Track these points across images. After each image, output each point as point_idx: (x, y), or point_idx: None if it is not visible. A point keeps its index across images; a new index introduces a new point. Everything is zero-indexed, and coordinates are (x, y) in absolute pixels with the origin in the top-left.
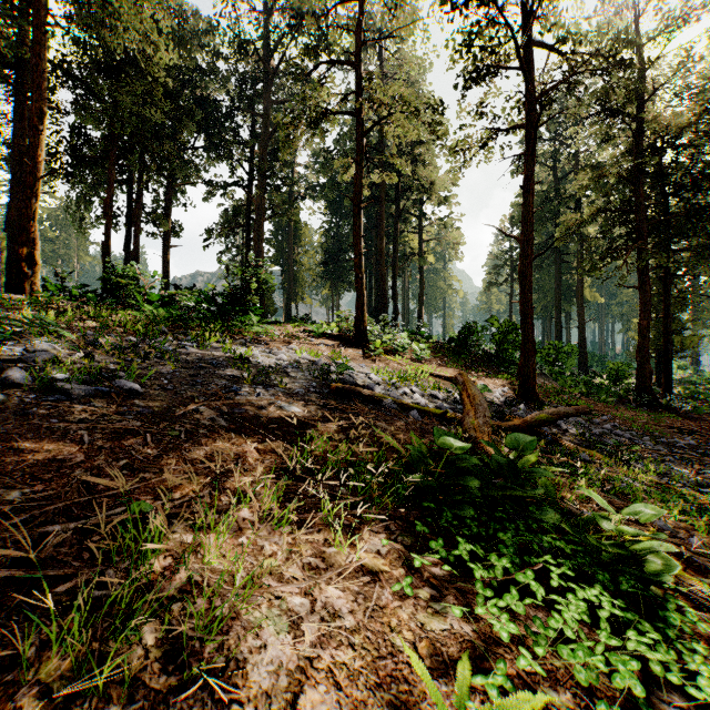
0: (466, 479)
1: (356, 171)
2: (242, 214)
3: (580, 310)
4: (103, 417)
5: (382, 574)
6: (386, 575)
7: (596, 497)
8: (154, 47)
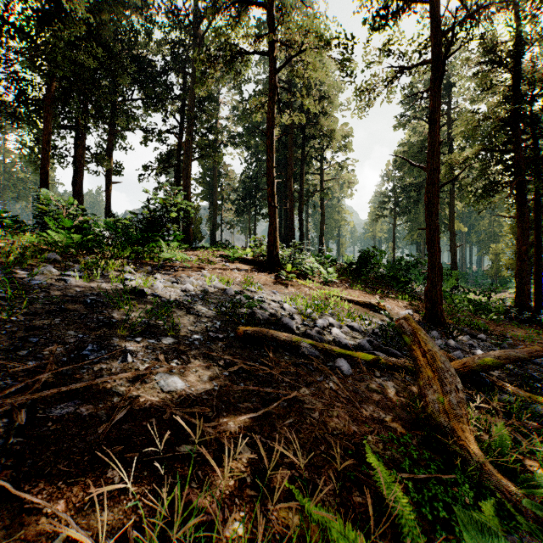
0: None
1: (269, 106)
2: (173, 156)
3: (452, 237)
4: None
5: None
6: None
7: None
8: None
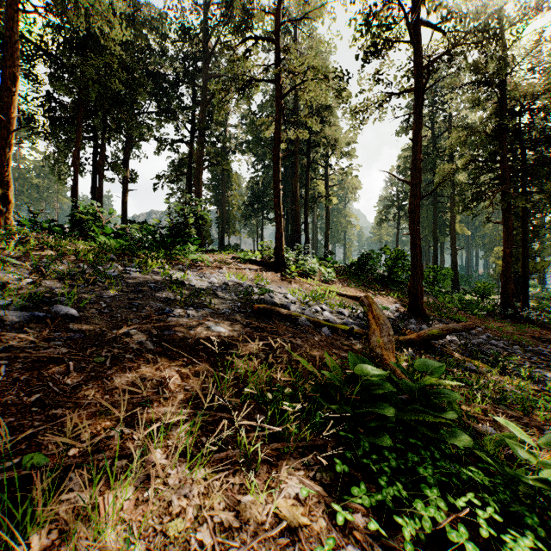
0: (381, 406)
1: (276, 127)
2: (185, 164)
3: (453, 240)
4: (32, 344)
5: (301, 529)
6: (306, 530)
7: (514, 429)
8: (110, 25)
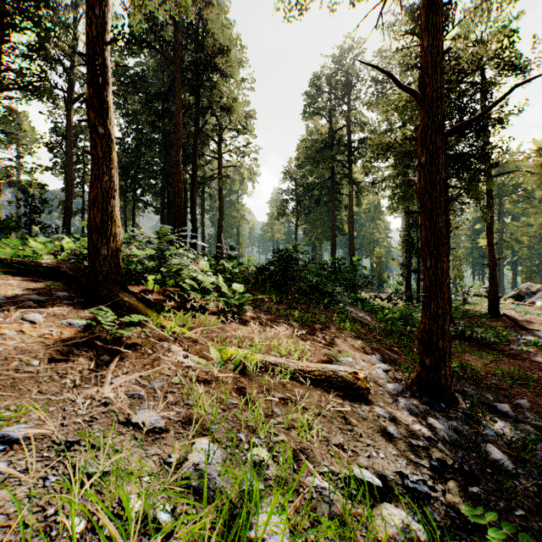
0: None
1: None
2: None
3: (351, 239)
4: None
5: None
6: None
7: None
8: None
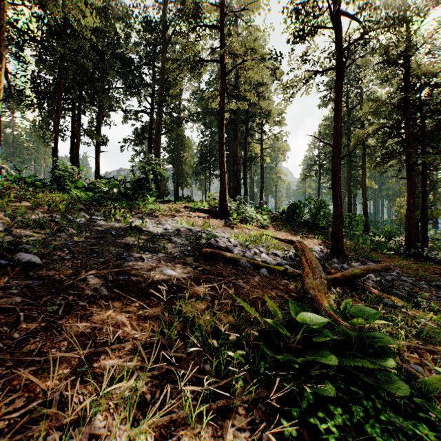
0: (323, 355)
1: (220, 99)
2: (147, 131)
3: (364, 192)
4: None
5: None
6: None
7: None
8: (83, 14)
